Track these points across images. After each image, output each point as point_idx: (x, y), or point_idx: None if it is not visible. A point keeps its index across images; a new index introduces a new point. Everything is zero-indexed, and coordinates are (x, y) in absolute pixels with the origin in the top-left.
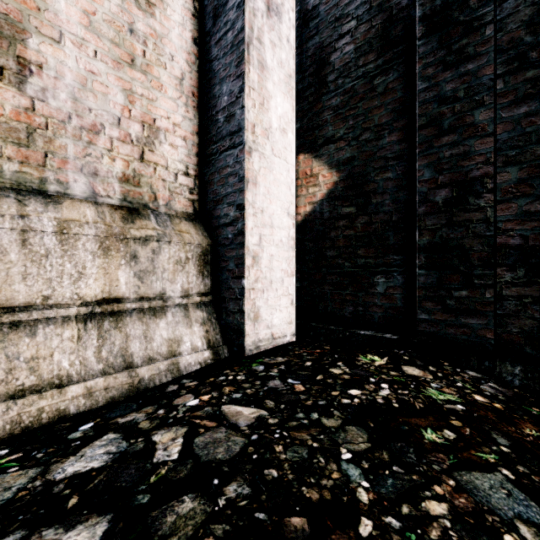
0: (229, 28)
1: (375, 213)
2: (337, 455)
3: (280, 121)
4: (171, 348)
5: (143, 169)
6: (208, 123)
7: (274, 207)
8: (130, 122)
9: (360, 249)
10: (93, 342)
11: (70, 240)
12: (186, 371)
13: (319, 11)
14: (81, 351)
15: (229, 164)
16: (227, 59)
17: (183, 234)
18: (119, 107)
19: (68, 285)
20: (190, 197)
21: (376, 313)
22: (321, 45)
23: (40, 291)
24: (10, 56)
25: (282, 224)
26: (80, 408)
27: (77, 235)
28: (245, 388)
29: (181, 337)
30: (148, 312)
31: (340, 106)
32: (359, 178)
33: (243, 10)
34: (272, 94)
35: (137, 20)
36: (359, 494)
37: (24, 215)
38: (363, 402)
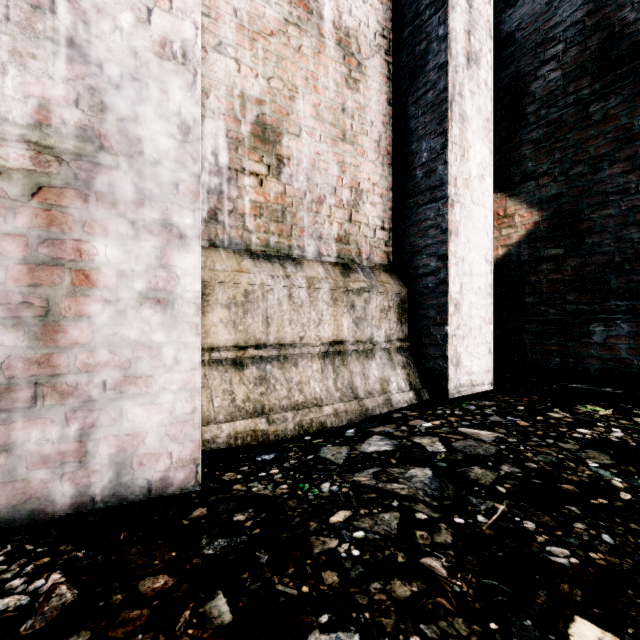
0: (429, 88)
1: (591, 254)
2: (584, 463)
3: (478, 168)
4: (383, 386)
5: (351, 228)
6: (404, 179)
7: (473, 254)
8: (342, 189)
9: (570, 294)
10: (330, 375)
11: (314, 294)
12: (397, 407)
13: (515, 38)
14: (325, 381)
15: (430, 217)
16: (426, 118)
17: (385, 285)
18: (335, 178)
19: (313, 329)
20: (385, 249)
21: (592, 365)
22: (517, 75)
23: (298, 333)
24: (273, 156)
25: (480, 271)
26: (333, 424)
27: (318, 289)
28: (469, 420)
29: (389, 378)
30: (362, 354)
31: (543, 139)
32: (569, 216)
33: (446, 71)
34: (471, 143)
35: (347, 99)
36: (614, 483)
37: (287, 276)
38: (596, 438)
